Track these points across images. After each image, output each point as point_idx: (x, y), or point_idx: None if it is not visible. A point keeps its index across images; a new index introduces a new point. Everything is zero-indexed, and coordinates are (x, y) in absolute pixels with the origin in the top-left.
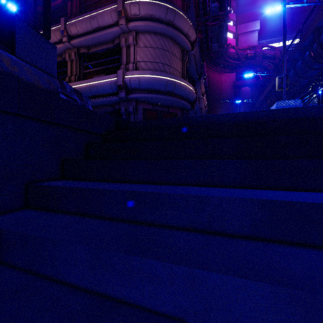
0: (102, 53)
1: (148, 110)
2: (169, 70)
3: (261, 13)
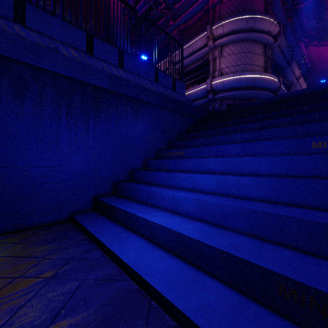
0: (195, 69)
1: (231, 105)
2: (250, 68)
3: None
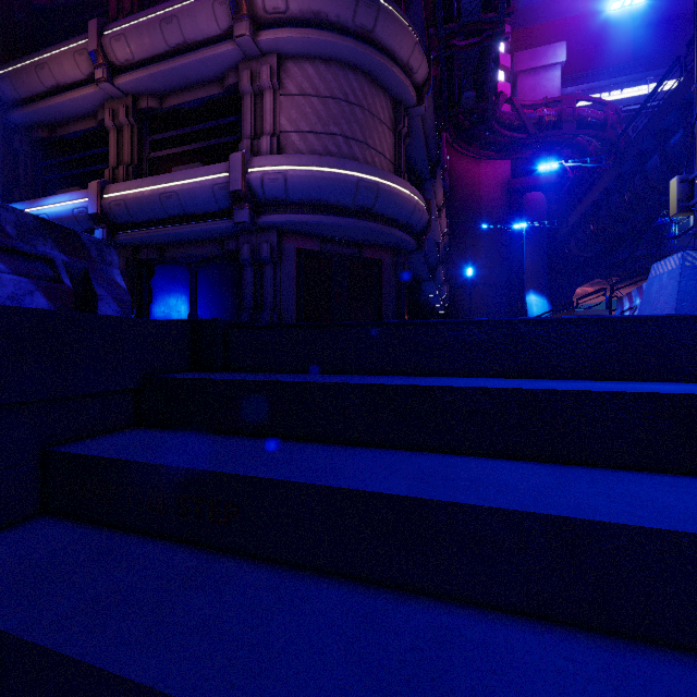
0: (196, 109)
1: (310, 253)
2: (363, 153)
3: (567, 26)
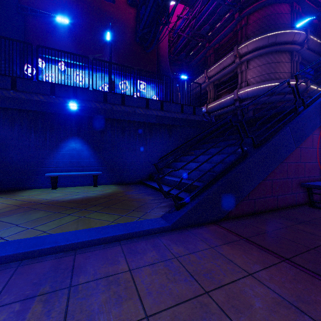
0: (227, 80)
1: (257, 109)
2: (274, 76)
3: None
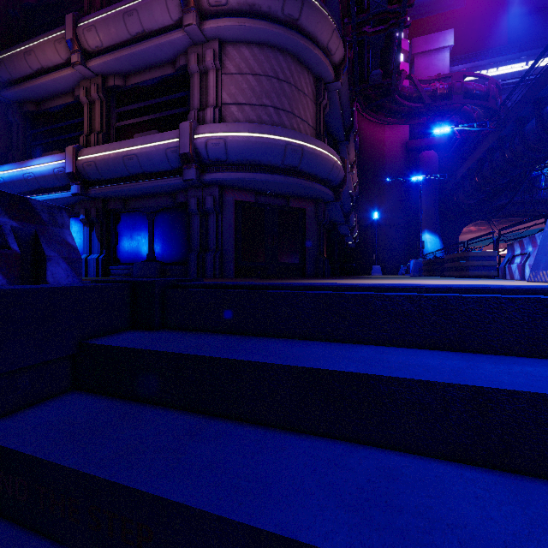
0: (153, 86)
1: (246, 204)
2: (290, 121)
3: (454, 17)
